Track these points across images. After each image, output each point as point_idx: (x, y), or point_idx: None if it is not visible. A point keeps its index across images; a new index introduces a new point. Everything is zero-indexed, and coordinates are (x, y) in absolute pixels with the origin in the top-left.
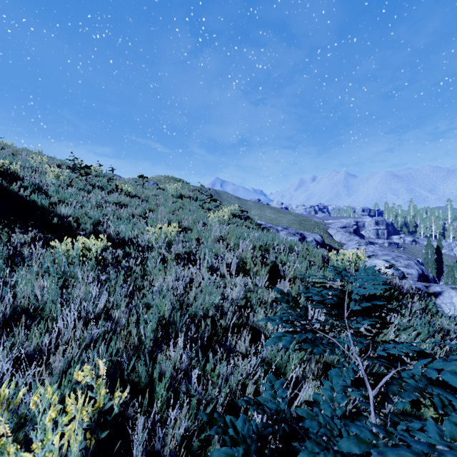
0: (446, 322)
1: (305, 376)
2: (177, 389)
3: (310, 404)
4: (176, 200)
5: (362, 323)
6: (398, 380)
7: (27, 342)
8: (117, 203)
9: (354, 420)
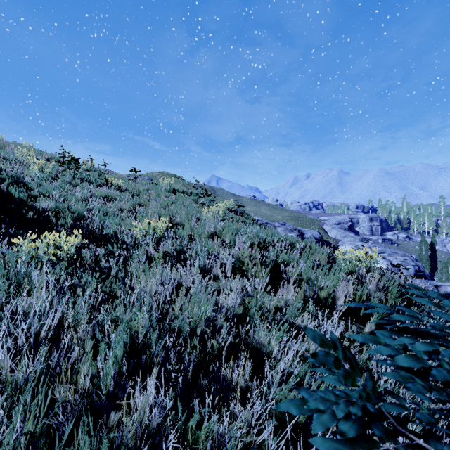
0: None
1: None
2: None
3: None
4: (169, 195)
5: None
6: None
7: None
8: (105, 197)
9: None
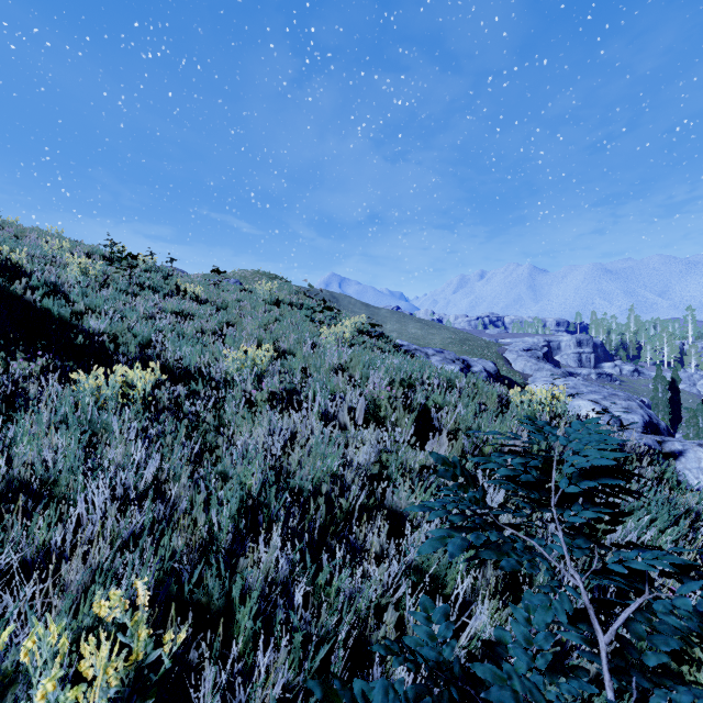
0: (694, 499)
1: (476, 591)
2: (270, 616)
3: (491, 647)
4: (270, 308)
5: (582, 515)
6: (644, 614)
7: (27, 538)
8: (178, 312)
9: (567, 677)
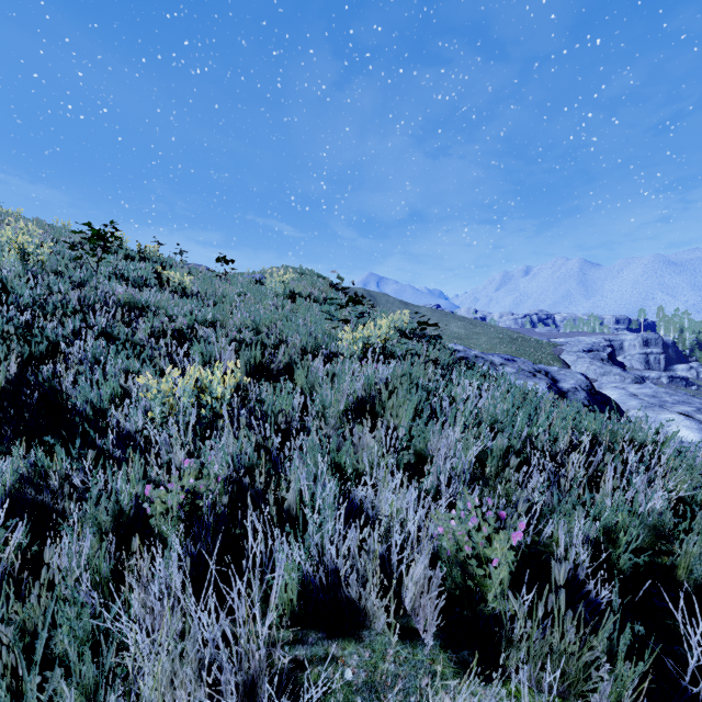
0: None
1: None
2: None
3: None
4: (282, 303)
5: None
6: None
7: None
8: (140, 308)
9: None
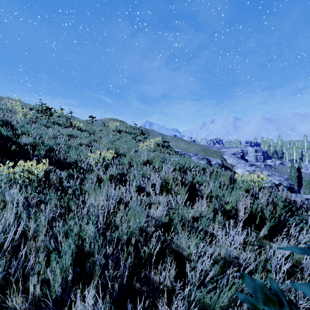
0: None
1: None
2: None
3: None
4: (116, 134)
5: None
6: None
7: None
8: (70, 135)
9: None
